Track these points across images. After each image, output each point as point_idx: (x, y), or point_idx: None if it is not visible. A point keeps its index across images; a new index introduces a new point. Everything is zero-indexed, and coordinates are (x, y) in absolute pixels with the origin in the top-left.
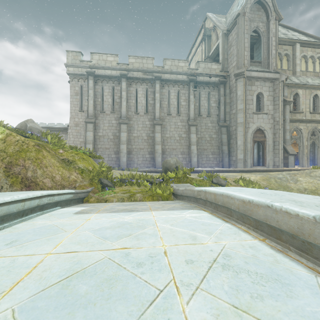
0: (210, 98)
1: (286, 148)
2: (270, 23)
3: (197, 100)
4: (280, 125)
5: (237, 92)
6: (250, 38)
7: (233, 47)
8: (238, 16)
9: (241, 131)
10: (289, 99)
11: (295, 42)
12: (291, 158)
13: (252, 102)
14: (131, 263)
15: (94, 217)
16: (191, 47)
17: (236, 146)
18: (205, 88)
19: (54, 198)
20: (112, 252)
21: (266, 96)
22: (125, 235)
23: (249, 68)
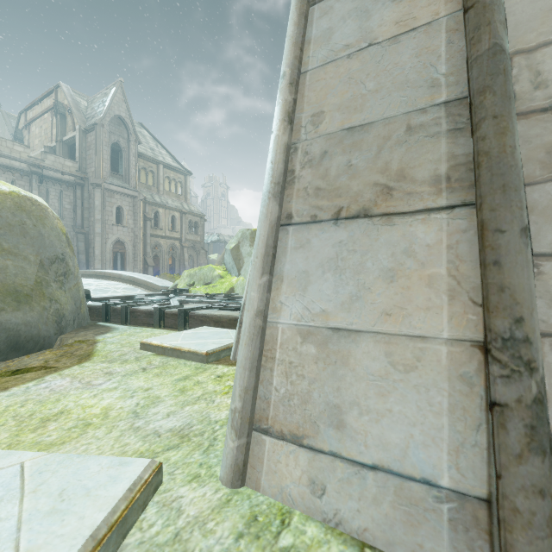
0: (63, 198)
1: (147, 260)
2: (131, 143)
3: (44, 197)
4: (139, 239)
5: (95, 201)
6: (114, 144)
7: (92, 151)
8: (97, 125)
9: (99, 242)
10: (150, 216)
11: (159, 163)
12: (151, 269)
13: (112, 214)
14: None
15: None
16: (34, 102)
17: (94, 256)
18: (56, 185)
19: None
20: None
21: (126, 210)
22: None
23: (110, 179)
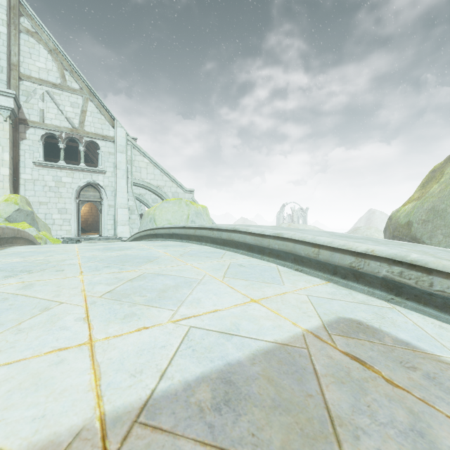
0: None
1: None
2: None
3: None
4: None
5: None
6: None
7: None
8: None
9: None
10: None
11: None
12: None
13: None
14: (115, 266)
15: (262, 309)
16: None
17: None
18: None
19: (434, 281)
20: (138, 269)
21: None
22: (138, 279)
23: None
